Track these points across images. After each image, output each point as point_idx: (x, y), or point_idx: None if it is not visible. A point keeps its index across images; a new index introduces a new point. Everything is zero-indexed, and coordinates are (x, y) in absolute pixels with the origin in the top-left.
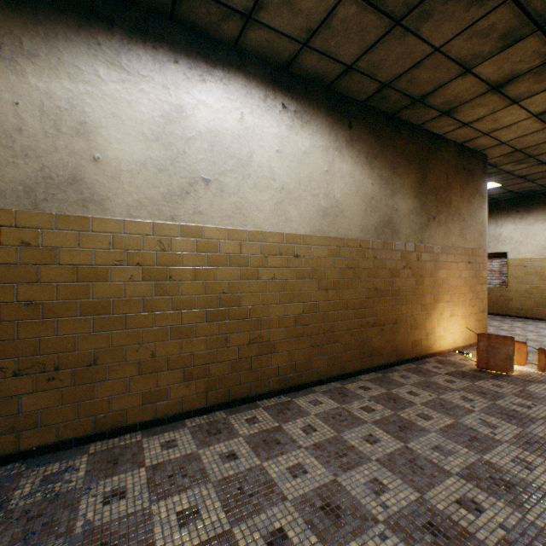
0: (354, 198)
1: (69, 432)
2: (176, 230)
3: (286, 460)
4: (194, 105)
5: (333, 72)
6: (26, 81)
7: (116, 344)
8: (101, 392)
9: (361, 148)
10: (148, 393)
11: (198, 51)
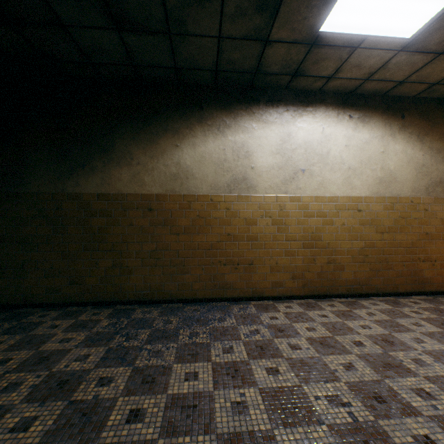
0: (406, 167)
1: (242, 294)
2: (287, 199)
3: (357, 322)
4: (296, 130)
5: (388, 87)
6: (227, 139)
7: (260, 256)
8: (254, 278)
9: (412, 131)
10: (274, 282)
11: (298, 100)
